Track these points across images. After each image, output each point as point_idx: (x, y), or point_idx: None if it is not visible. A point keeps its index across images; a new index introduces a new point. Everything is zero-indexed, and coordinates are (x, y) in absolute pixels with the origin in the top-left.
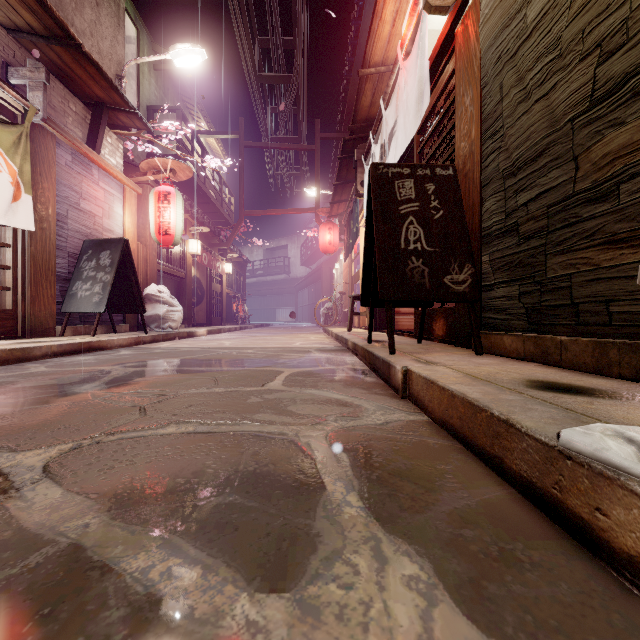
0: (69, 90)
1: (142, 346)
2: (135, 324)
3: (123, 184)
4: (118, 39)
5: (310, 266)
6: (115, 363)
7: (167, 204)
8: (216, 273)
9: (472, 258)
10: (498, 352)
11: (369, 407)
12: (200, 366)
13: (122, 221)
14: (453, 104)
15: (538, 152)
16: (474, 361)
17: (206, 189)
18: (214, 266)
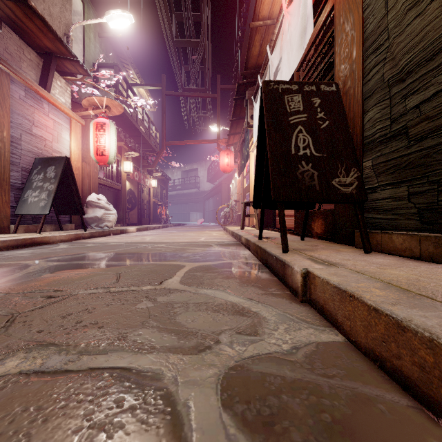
0: (25, 42)
1: (80, 241)
2: (80, 224)
3: (70, 117)
4: (66, 7)
5: (214, 183)
6: (43, 257)
7: (103, 132)
8: (145, 187)
9: (357, 163)
10: (386, 250)
11: (269, 317)
12: (114, 260)
13: (69, 145)
14: (331, 38)
15: (436, 50)
16: (371, 261)
17: (137, 125)
18: (143, 181)
